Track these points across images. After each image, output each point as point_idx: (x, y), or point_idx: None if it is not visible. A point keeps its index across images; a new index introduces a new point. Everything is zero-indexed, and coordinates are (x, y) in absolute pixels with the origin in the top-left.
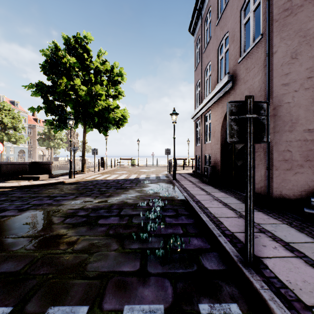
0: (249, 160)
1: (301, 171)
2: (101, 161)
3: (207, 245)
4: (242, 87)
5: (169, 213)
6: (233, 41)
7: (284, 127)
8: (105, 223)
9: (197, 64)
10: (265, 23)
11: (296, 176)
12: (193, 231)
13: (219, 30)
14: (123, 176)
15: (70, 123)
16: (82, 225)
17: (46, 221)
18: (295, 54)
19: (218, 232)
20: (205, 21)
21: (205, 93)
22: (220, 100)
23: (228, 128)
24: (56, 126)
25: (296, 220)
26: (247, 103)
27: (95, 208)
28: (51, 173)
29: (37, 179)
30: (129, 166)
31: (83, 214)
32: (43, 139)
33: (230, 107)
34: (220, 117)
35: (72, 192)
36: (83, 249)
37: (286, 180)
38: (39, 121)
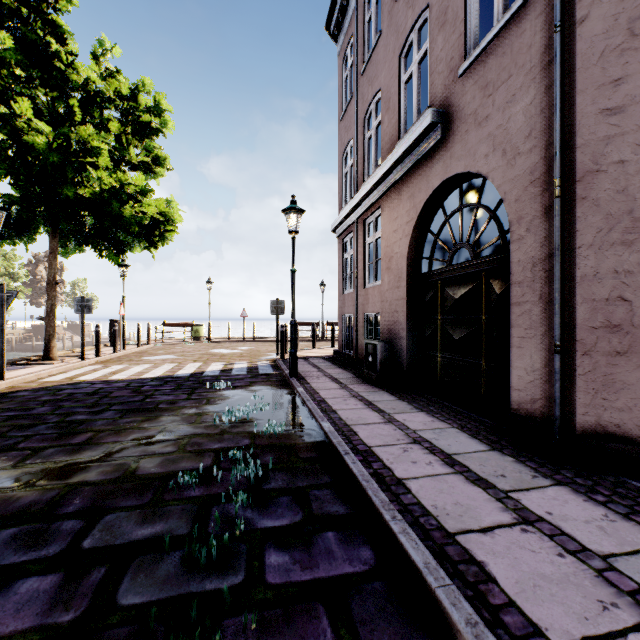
0: None
1: None
2: (111, 329)
3: None
4: (470, 137)
5: (278, 519)
6: (444, 26)
7: (610, 232)
8: None
9: (346, 103)
10: None
11: None
12: None
13: (403, 8)
14: (162, 368)
15: None
16: None
17: None
18: None
19: None
20: (365, 1)
21: (367, 170)
22: (405, 179)
23: None
24: None
25: None
26: None
27: None
28: None
29: None
30: (186, 341)
31: None
32: None
33: None
34: (405, 223)
35: None
36: None
37: (616, 383)
38: None
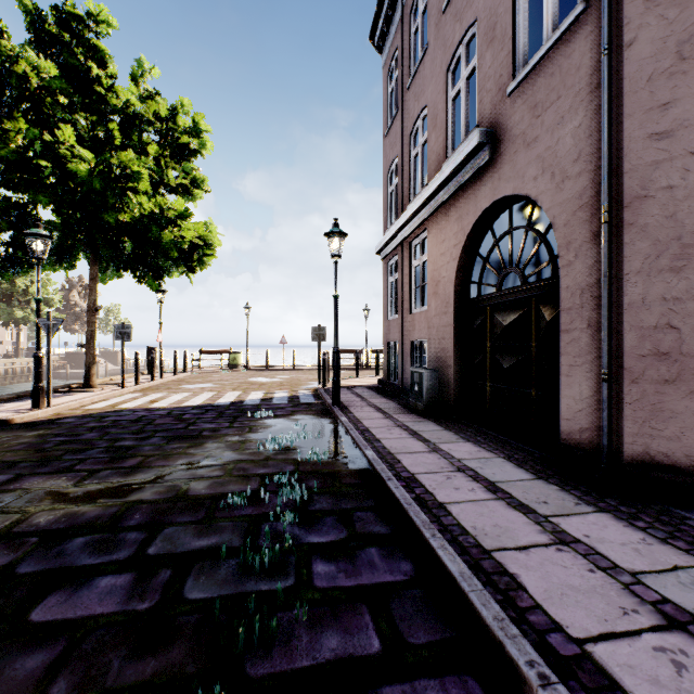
0: None
1: None
2: (148, 357)
3: None
4: (519, 158)
5: (324, 536)
6: (493, 42)
7: (658, 258)
8: (59, 623)
9: (391, 118)
10: None
11: (693, 400)
12: (419, 633)
13: (451, 21)
14: (201, 397)
15: (36, 248)
16: None
17: None
18: (689, 47)
19: (530, 654)
20: (411, 11)
21: (413, 190)
22: (452, 200)
23: None
24: (7, 260)
25: None
26: None
27: (60, 528)
28: None
29: None
30: (223, 370)
31: None
32: None
33: None
34: (452, 246)
35: (13, 457)
36: None
37: (664, 411)
38: None
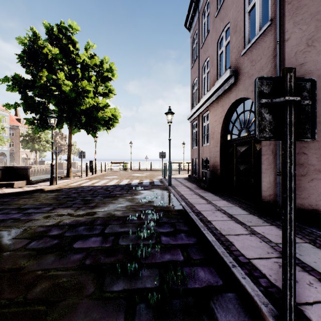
0: (289, 165)
1: (319, 178)
2: (90, 165)
3: (218, 279)
4: (246, 82)
5: (165, 229)
6: (236, 32)
7: None
8: (82, 248)
9: (194, 60)
10: (274, 7)
11: (313, 183)
12: (196, 256)
13: (219, 21)
14: (113, 181)
15: (51, 122)
16: (50, 252)
17: (3, 245)
18: (311, 41)
19: (231, 260)
20: (202, 14)
21: (203, 92)
22: (219, 98)
23: (257, 117)
24: (37, 126)
25: (317, 236)
26: (285, 79)
27: (74, 224)
28: (29, 179)
29: (11, 187)
30: (121, 170)
31: (56, 234)
32: (27, 141)
33: (259, 86)
34: (219, 117)
35: (50, 202)
36: (41, 296)
37: (301, 187)
38: (23, 122)
